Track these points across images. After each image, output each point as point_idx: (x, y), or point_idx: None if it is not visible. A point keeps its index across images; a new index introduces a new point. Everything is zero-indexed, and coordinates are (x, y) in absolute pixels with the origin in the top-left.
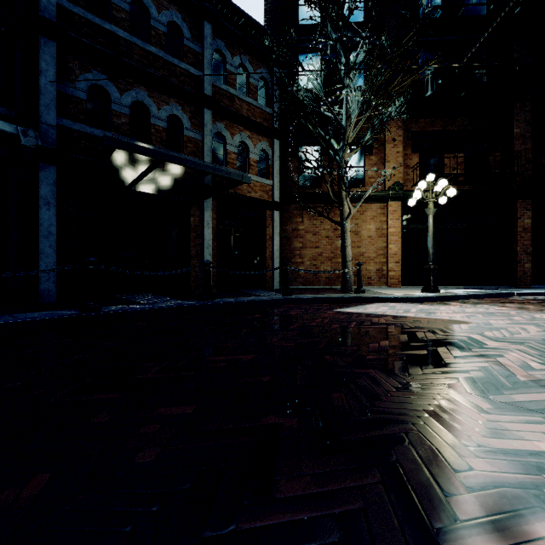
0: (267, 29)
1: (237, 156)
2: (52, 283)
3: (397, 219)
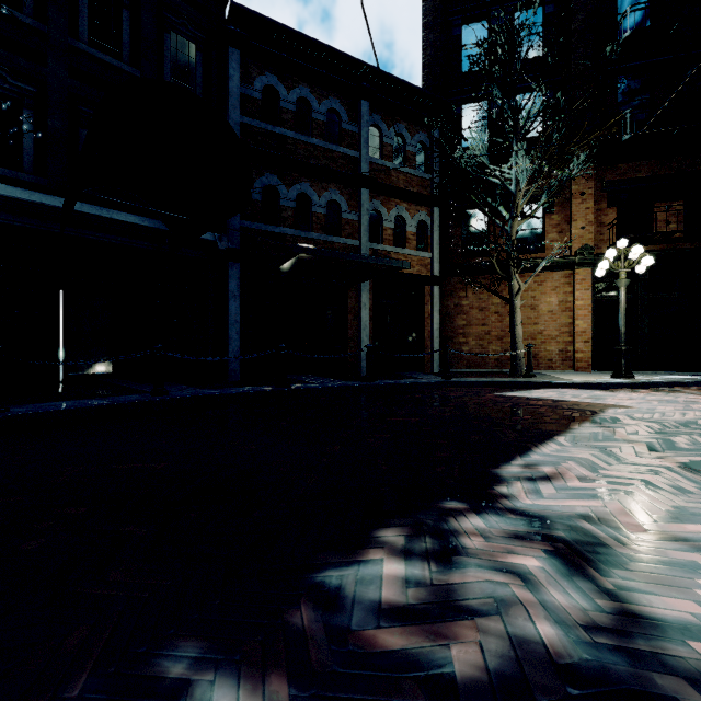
0: (426, 90)
1: (393, 231)
2: (237, 364)
3: (586, 289)
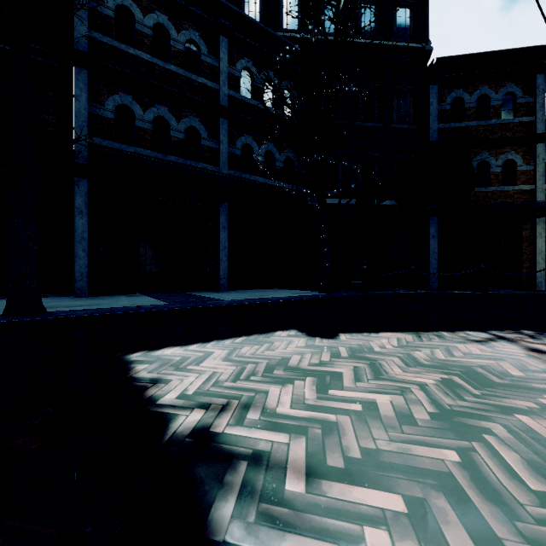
0: None
1: None
2: (435, 278)
3: None
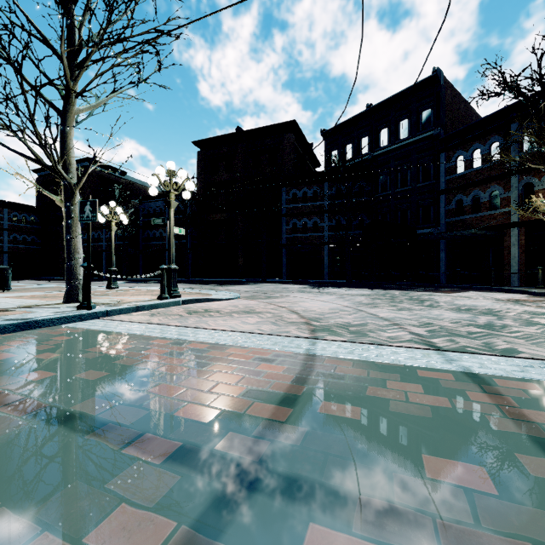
0: None
1: None
2: (443, 277)
3: None
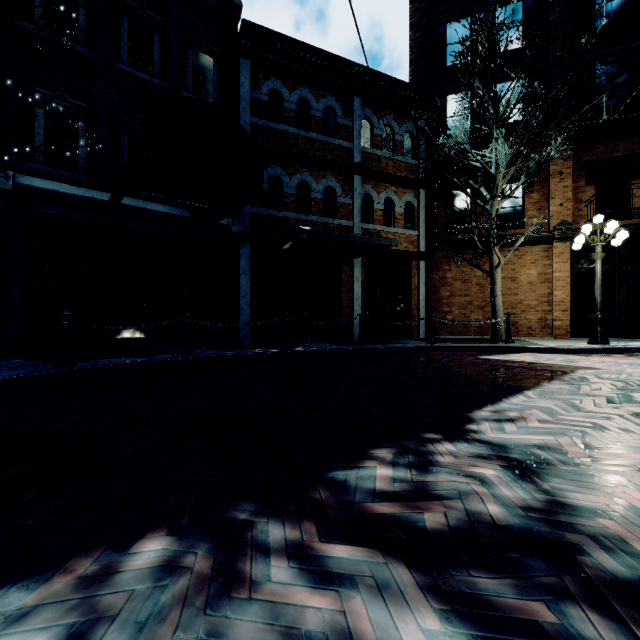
0: (413, 84)
1: (382, 212)
2: (247, 330)
3: (564, 262)
